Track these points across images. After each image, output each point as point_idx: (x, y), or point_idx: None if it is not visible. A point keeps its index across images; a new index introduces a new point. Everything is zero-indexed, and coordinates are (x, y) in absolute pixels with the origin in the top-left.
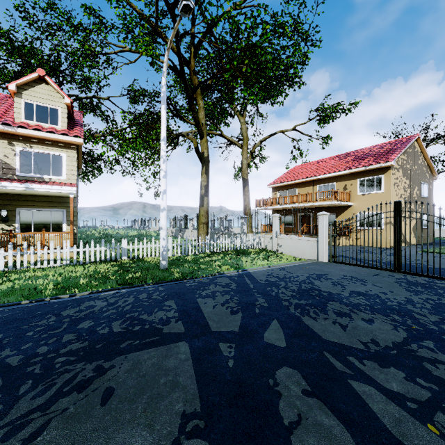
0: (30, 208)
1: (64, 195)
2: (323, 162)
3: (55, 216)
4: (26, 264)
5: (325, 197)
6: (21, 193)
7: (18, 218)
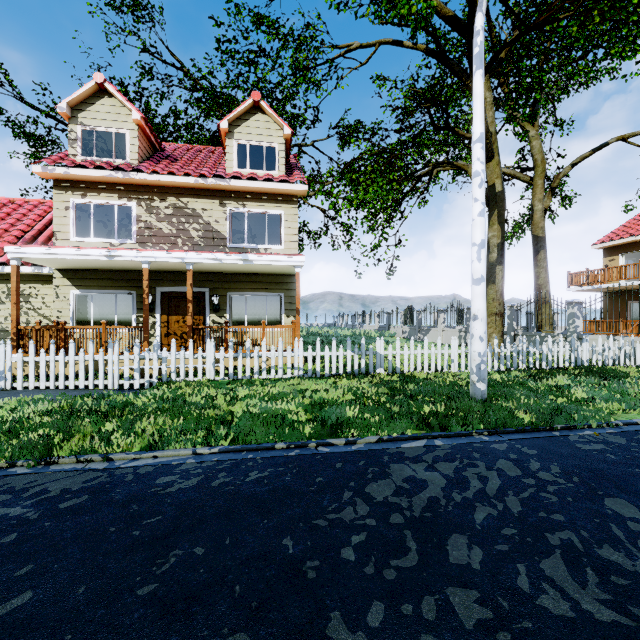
0: (242, 292)
1: (283, 272)
2: None
3: (271, 303)
4: (249, 372)
5: None
6: (234, 271)
7: (230, 306)
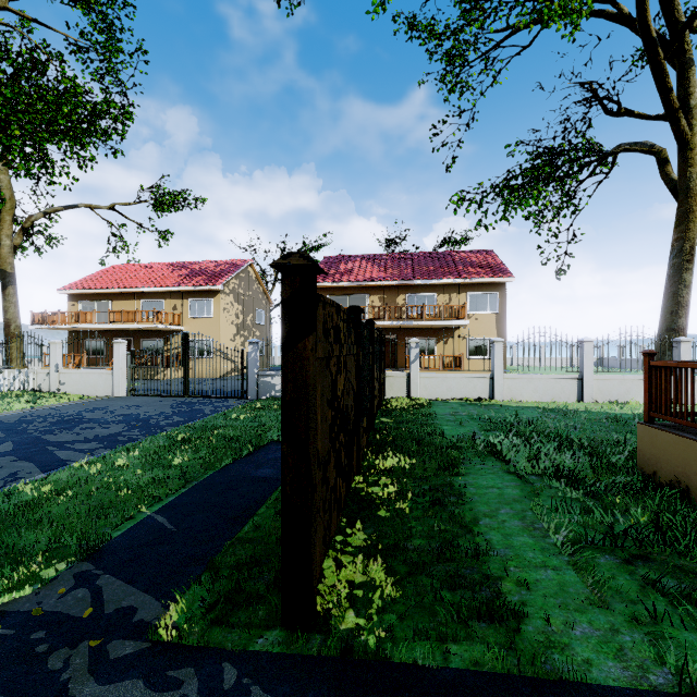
0: None
1: None
2: (153, 269)
3: None
4: None
5: (145, 318)
6: None
7: None
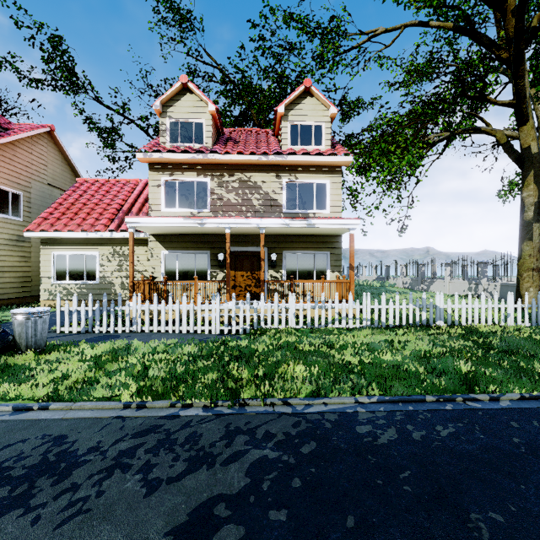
0: (295, 251)
1: (330, 233)
2: None
3: (318, 260)
4: (324, 322)
5: None
6: (289, 233)
7: (284, 263)
